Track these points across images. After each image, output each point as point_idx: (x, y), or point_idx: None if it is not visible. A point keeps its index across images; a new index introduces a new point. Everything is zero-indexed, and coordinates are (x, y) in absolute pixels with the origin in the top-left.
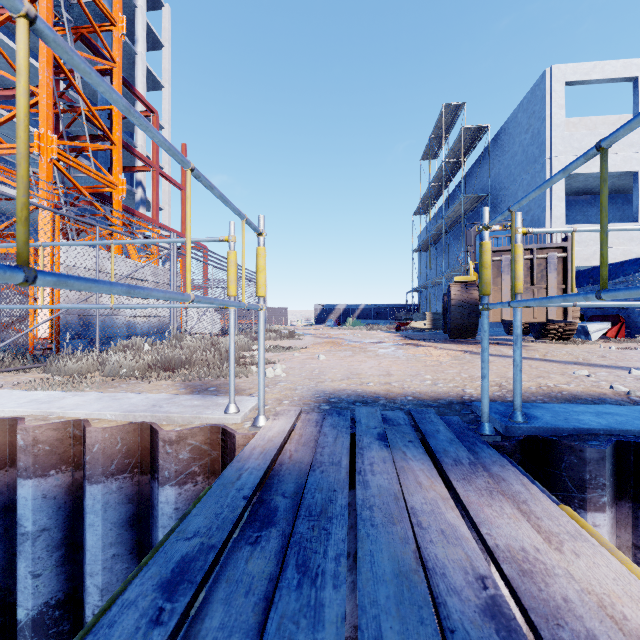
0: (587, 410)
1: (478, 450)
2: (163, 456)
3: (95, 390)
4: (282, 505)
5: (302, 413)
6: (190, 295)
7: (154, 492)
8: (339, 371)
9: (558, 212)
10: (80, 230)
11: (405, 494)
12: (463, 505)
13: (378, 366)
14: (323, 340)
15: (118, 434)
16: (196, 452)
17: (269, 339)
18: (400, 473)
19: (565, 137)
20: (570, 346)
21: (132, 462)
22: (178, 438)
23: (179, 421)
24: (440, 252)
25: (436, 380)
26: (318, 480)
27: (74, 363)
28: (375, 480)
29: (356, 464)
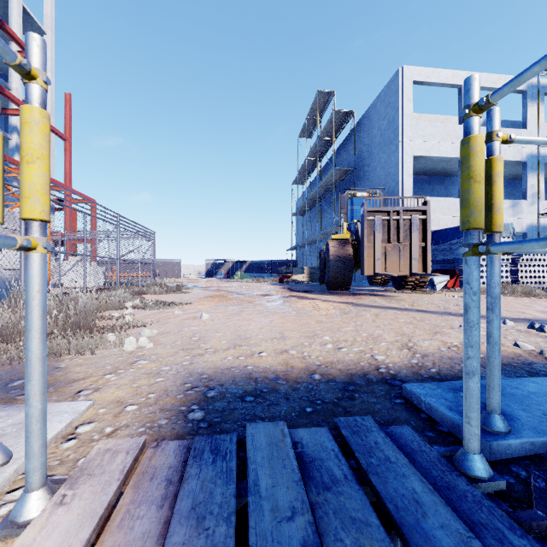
0: (544, 389)
1: None
2: None
3: None
4: None
5: (151, 440)
6: None
7: None
8: (224, 335)
9: (408, 186)
10: None
11: None
12: None
13: (269, 325)
14: (211, 293)
15: None
16: None
17: (154, 293)
18: None
19: (413, 125)
20: (426, 295)
21: None
22: None
23: None
24: (314, 216)
25: (337, 343)
26: None
27: None
28: None
29: None
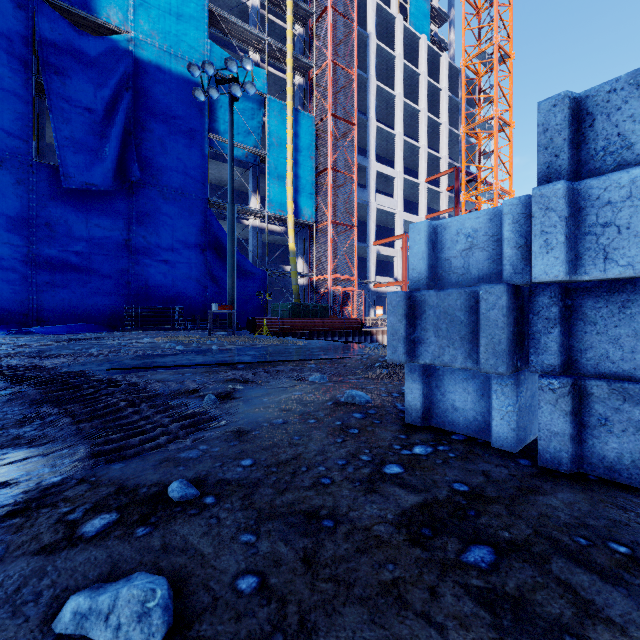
0: None
1: None
2: None
3: None
4: None
5: None
6: None
7: None
8: None
9: None
10: None
11: None
12: None
13: None
14: None
15: None
16: None
17: None
18: None
19: None
20: None
21: None
22: None
23: None
24: None
25: None
26: None
27: None
28: None
29: None
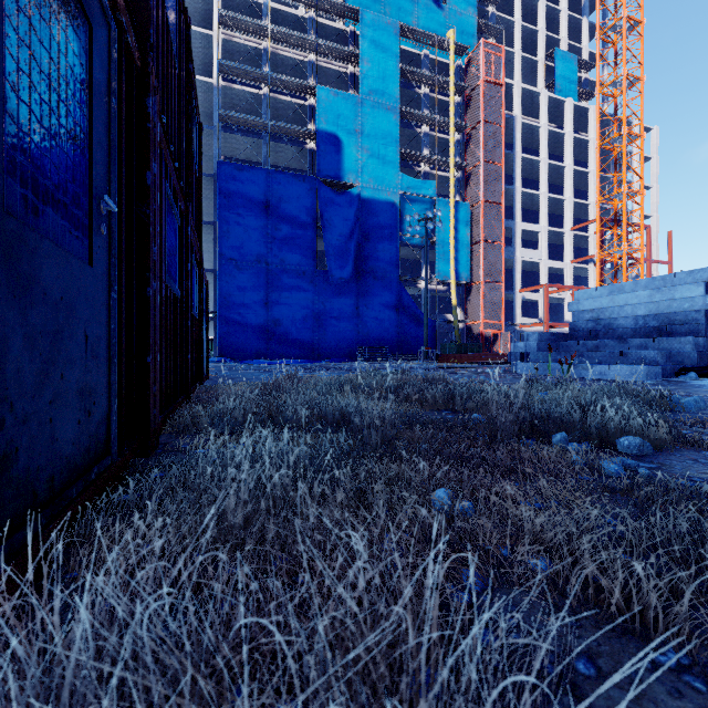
0: None
1: None
2: None
3: None
4: None
5: None
6: None
7: None
8: None
9: None
10: None
11: None
12: None
13: None
14: None
15: None
16: None
17: None
18: None
19: None
20: None
21: None
22: None
23: None
24: None
25: None
26: None
27: None
28: None
29: None
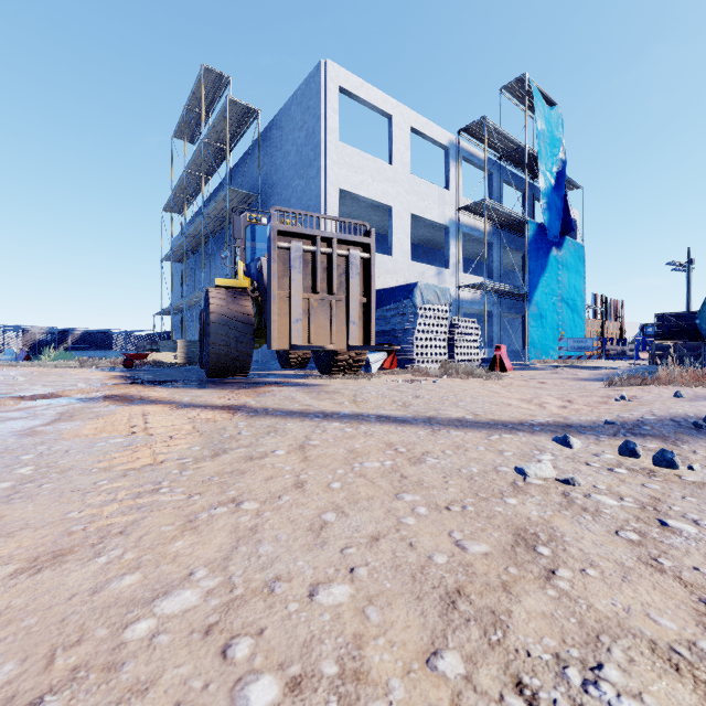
0: None
1: None
2: None
3: None
4: None
5: None
6: None
7: None
8: None
9: (333, 228)
10: None
11: None
12: None
13: None
14: None
15: None
16: None
17: None
18: None
19: (339, 147)
20: (365, 382)
21: None
22: None
23: None
24: (200, 265)
25: None
26: None
27: None
28: None
29: None
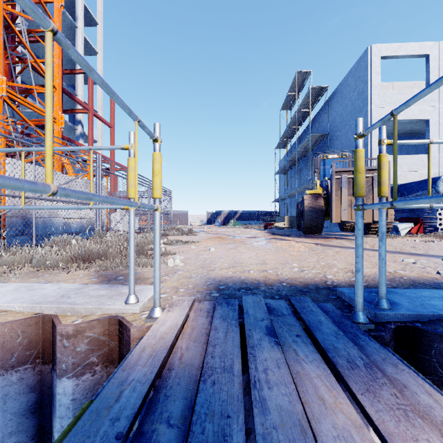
0: (433, 295)
1: (363, 343)
2: (60, 349)
3: (19, 280)
4: (165, 442)
5: (195, 301)
6: (50, 186)
7: (53, 382)
8: (226, 260)
9: (376, 146)
10: (28, 153)
11: (310, 420)
12: (381, 437)
13: (255, 256)
14: (213, 236)
15: (19, 328)
16: (94, 343)
17: (173, 235)
18: (297, 383)
19: (381, 94)
20: (388, 239)
21: (34, 353)
22: (75, 332)
23: (82, 312)
24: (294, 174)
25: (302, 267)
26: (209, 398)
27: (10, 256)
28: (273, 397)
29: (249, 371)
